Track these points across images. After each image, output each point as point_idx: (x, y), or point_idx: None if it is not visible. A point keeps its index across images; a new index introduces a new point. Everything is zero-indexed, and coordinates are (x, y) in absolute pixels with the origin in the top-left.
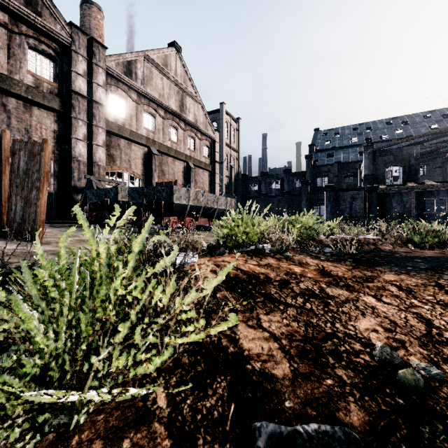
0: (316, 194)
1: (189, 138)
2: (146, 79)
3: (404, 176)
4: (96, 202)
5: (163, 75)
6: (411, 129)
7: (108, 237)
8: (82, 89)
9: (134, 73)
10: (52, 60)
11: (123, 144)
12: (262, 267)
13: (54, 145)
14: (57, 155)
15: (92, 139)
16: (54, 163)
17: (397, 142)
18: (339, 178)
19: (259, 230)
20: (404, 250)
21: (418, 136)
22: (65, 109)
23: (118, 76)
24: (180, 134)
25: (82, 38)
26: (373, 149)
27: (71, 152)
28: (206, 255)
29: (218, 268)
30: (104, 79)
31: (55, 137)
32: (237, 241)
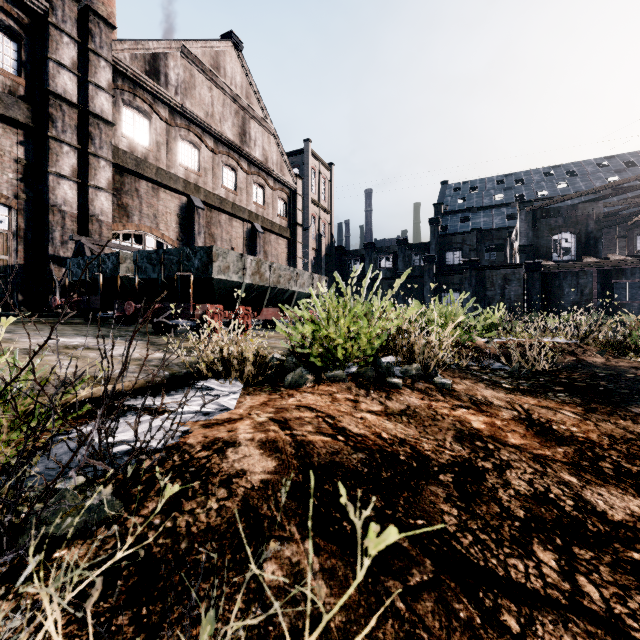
0: (445, 276)
1: (255, 187)
2: (184, 86)
3: (579, 248)
4: (83, 280)
5: (212, 84)
6: (580, 182)
7: (77, 343)
8: (69, 92)
9: (162, 75)
10: (14, 38)
11: (145, 189)
12: (395, 418)
13: (18, 184)
14: (22, 200)
15: (88, 177)
16: (18, 214)
17: (568, 197)
18: (478, 252)
19: (382, 328)
20: (627, 363)
21: (601, 188)
22: (38, 123)
23: (135, 77)
24: (240, 179)
25: (69, 4)
26: (533, 207)
27: (49, 197)
28: (261, 385)
29: (282, 432)
30: (110, 78)
31: (20, 170)
32: (333, 353)
